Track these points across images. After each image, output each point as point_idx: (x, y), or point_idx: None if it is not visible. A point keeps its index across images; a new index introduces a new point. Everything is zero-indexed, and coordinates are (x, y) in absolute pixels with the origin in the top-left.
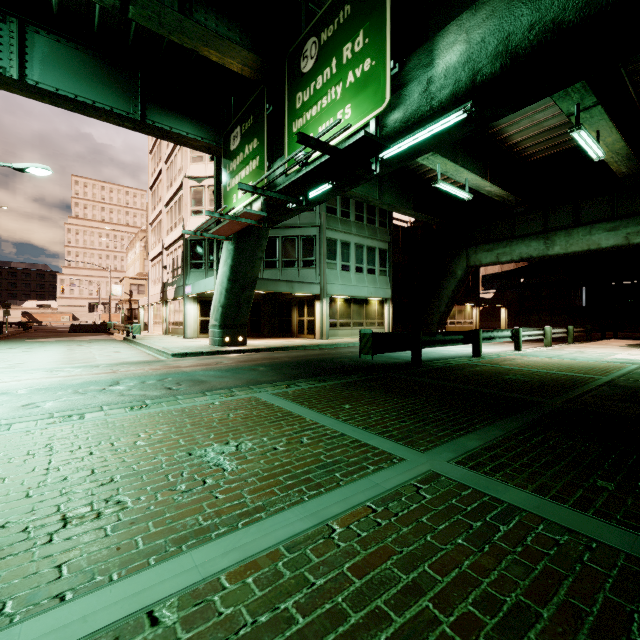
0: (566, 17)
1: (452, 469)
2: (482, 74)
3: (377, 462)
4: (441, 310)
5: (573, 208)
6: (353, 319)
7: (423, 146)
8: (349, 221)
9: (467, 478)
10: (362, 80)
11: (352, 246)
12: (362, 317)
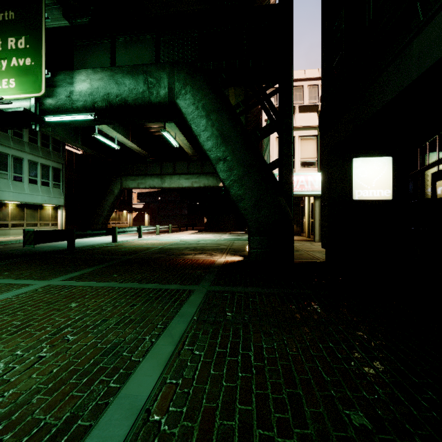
0: (129, 100)
1: (59, 282)
2: (98, 104)
3: (19, 287)
4: (104, 215)
5: (173, 165)
6: (27, 221)
7: (72, 122)
8: (22, 141)
9: (63, 283)
10: (24, 69)
11: (26, 162)
12: (36, 219)
